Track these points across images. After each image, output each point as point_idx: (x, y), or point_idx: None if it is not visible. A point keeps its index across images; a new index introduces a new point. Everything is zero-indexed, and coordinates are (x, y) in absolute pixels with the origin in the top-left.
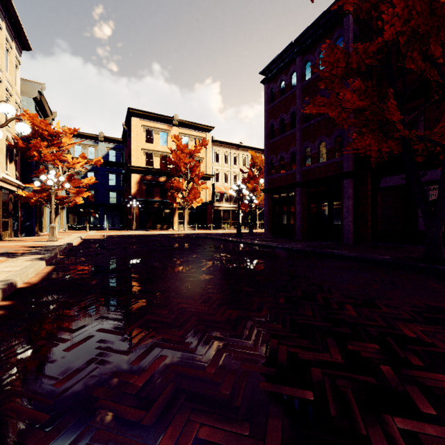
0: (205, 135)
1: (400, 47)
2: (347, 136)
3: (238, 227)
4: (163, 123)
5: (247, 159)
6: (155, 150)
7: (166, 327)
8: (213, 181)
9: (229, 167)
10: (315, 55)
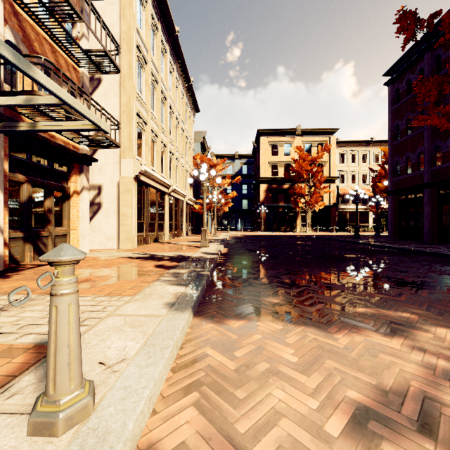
0: (328, 138)
1: None
2: None
3: (355, 229)
4: (286, 136)
5: (381, 154)
6: (279, 161)
7: (285, 266)
8: (337, 183)
9: (357, 167)
10: None
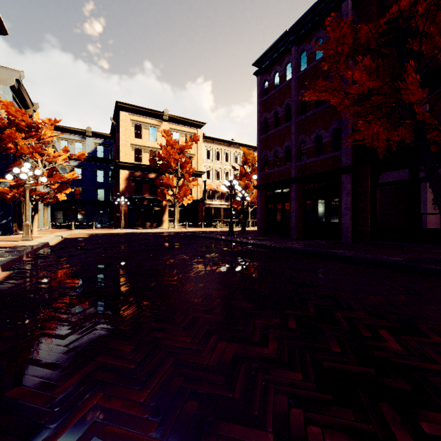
0: (196, 131)
1: (412, 24)
2: (346, 128)
3: (230, 225)
4: (152, 118)
5: (239, 156)
6: (144, 146)
7: (123, 382)
8: (204, 178)
9: (221, 164)
10: (311, 44)
